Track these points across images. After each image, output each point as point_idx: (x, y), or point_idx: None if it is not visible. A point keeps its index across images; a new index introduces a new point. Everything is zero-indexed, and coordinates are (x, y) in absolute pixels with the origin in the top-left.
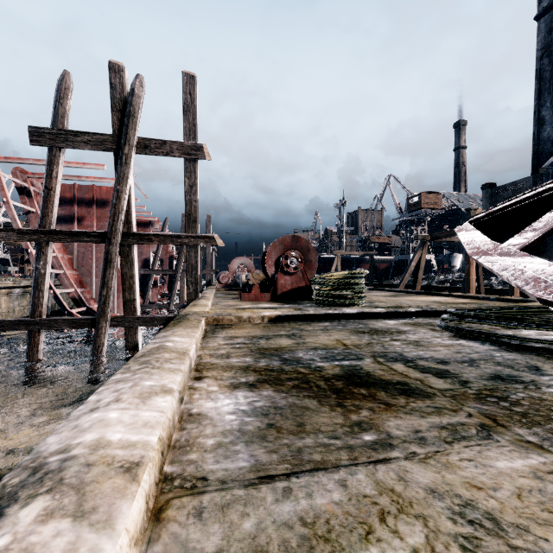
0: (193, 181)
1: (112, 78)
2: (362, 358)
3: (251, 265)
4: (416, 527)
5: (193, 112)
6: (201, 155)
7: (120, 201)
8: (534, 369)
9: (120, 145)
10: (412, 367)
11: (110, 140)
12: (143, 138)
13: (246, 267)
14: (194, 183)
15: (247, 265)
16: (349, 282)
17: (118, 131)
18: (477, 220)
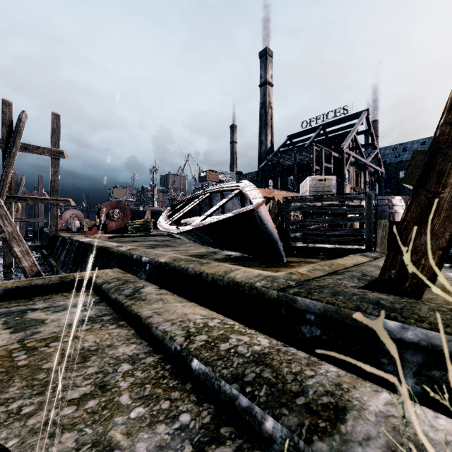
0: (56, 170)
1: (4, 108)
2: (139, 240)
3: (81, 215)
4: (135, 244)
5: (58, 134)
6: (63, 156)
7: (8, 178)
8: (175, 240)
9: (9, 147)
10: (149, 240)
11: (0, 142)
12: (24, 143)
13: (77, 217)
14: (57, 171)
15: (78, 215)
16: (146, 225)
17: (6, 137)
18: (172, 206)
